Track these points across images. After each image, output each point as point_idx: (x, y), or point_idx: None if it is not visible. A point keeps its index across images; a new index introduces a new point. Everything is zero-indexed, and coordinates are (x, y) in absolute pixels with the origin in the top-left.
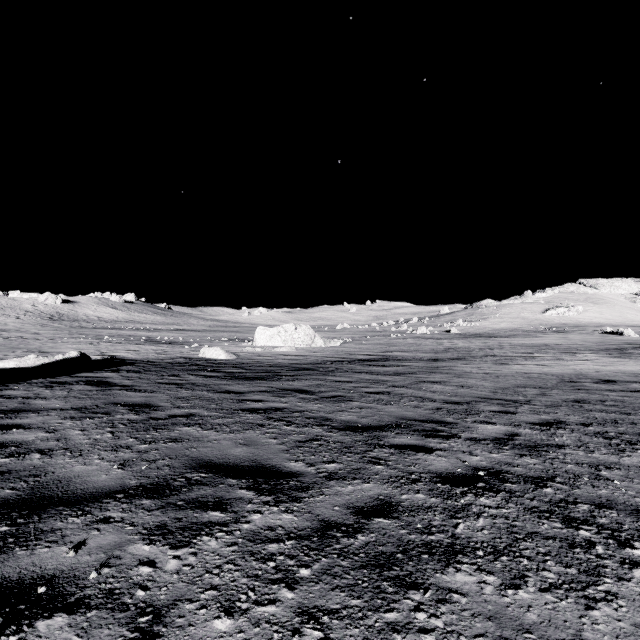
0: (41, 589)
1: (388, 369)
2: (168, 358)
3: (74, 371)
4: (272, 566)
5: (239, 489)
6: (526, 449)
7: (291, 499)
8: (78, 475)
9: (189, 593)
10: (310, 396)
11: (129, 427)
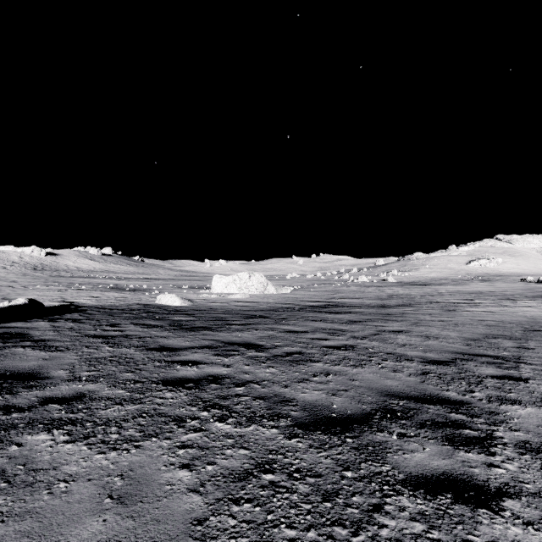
0: None
1: (341, 316)
2: (124, 305)
3: (7, 320)
4: None
5: None
6: None
7: None
8: None
9: None
10: (261, 354)
11: None
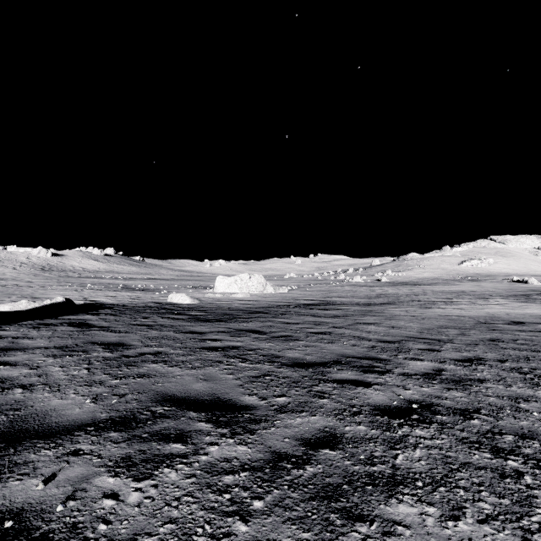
0: (8, 523)
1: (329, 312)
2: (141, 303)
3: (60, 314)
4: (227, 498)
5: (199, 422)
6: (452, 383)
7: (245, 431)
8: (54, 409)
9: (149, 527)
10: (262, 336)
11: (103, 364)
